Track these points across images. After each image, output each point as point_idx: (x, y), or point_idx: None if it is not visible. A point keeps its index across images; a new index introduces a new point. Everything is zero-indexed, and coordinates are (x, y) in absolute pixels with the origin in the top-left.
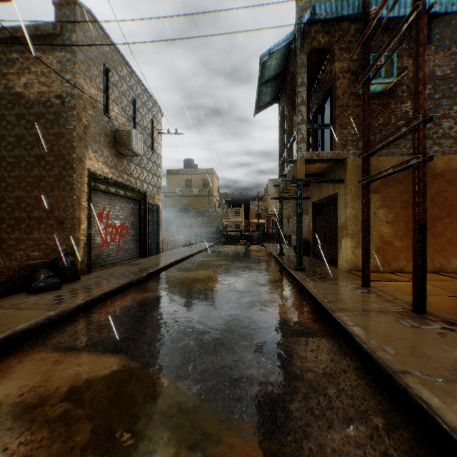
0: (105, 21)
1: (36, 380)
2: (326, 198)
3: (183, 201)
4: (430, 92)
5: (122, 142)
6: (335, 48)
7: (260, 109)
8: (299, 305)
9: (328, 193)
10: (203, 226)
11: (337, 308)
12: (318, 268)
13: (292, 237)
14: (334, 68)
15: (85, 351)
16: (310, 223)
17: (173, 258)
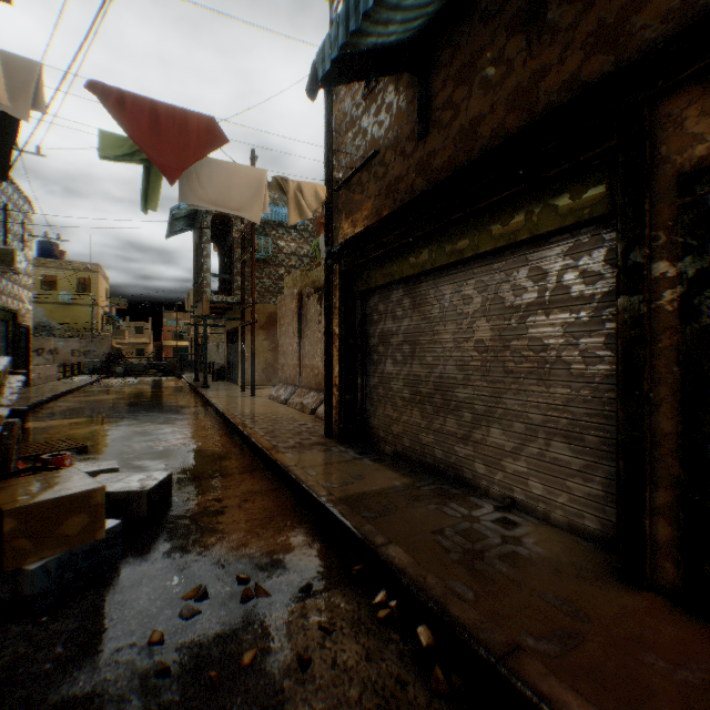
0: (48, 214)
1: (46, 424)
2: (234, 329)
3: (40, 311)
4: (297, 264)
5: (2, 260)
6: (234, 219)
7: (173, 233)
8: (194, 402)
9: (234, 325)
10: (82, 351)
11: (213, 397)
12: (223, 386)
13: (215, 364)
14: (233, 234)
15: (59, 420)
16: (225, 349)
17: (62, 388)
